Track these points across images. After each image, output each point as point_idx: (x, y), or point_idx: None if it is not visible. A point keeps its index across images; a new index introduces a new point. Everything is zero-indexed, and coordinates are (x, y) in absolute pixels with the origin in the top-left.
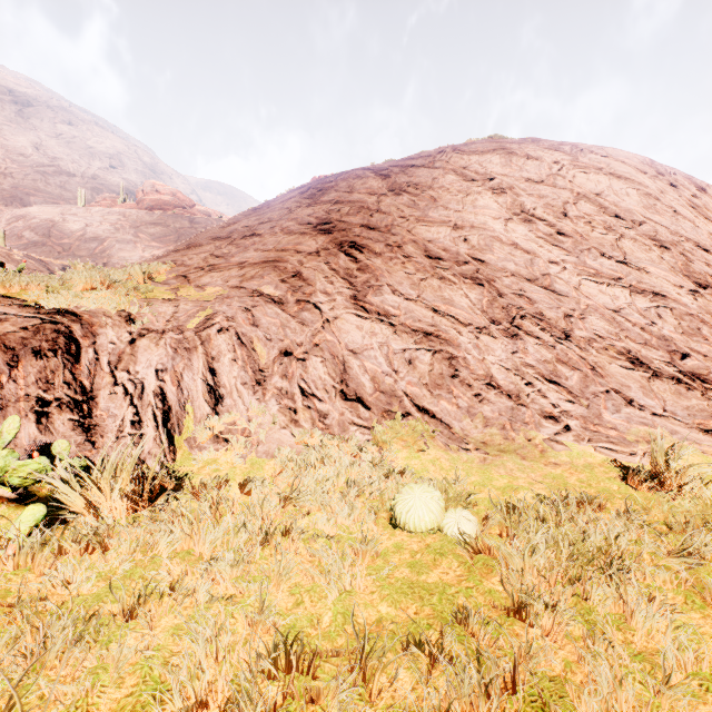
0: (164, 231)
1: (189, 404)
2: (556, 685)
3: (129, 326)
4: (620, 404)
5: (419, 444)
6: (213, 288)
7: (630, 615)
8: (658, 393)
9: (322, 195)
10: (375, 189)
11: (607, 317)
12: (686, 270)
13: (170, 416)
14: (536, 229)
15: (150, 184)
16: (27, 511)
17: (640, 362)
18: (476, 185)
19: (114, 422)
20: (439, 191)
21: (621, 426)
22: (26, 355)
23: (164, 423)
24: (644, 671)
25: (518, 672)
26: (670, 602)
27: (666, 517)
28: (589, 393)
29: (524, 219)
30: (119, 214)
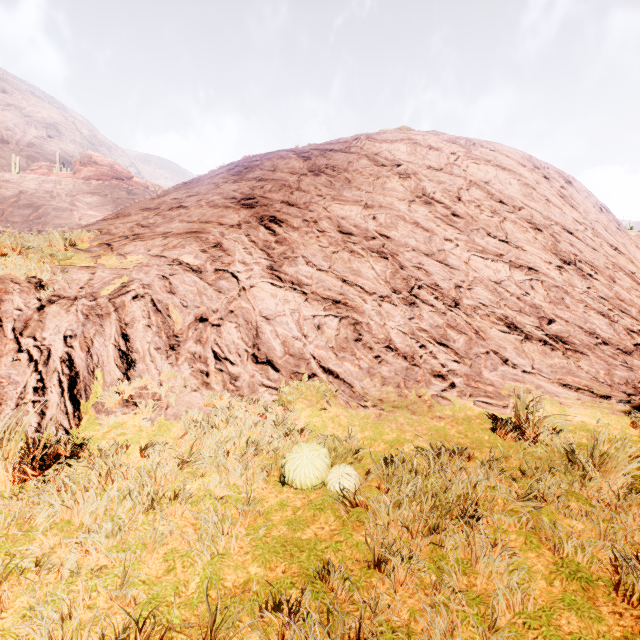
0: (101, 201)
1: (99, 369)
2: (398, 637)
3: (39, 292)
4: (497, 363)
5: (322, 403)
6: (134, 256)
7: (475, 560)
8: (528, 353)
9: (247, 172)
10: (296, 169)
11: (491, 288)
12: (555, 249)
13: (77, 382)
14: (435, 211)
15: (88, 154)
16: None
17: (515, 326)
18: (386, 170)
19: (14, 389)
20: (354, 174)
21: (497, 382)
22: None
23: (70, 389)
24: (479, 614)
25: (355, 632)
26: (512, 543)
27: (522, 464)
28: (472, 354)
29: (425, 201)
30: (55, 182)
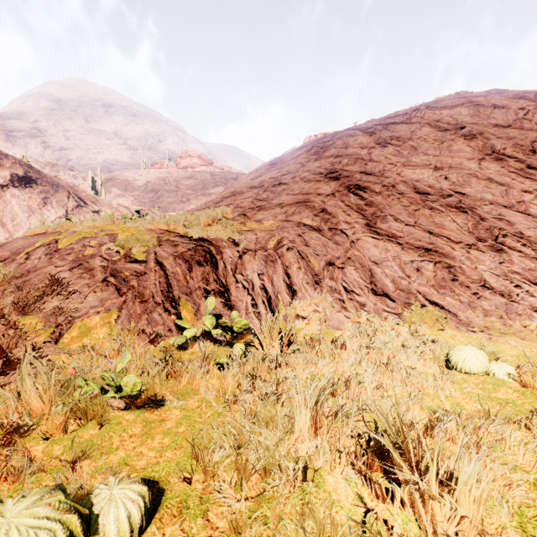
0: (194, 183)
1: (279, 295)
2: None
3: (236, 247)
4: None
5: (437, 326)
6: (268, 222)
7: None
8: None
9: (324, 151)
10: (365, 144)
11: None
12: None
13: (271, 302)
14: (508, 165)
15: (185, 151)
16: (236, 346)
17: None
18: (449, 133)
19: (242, 304)
20: (418, 141)
21: None
22: (194, 264)
23: (268, 305)
24: None
25: None
26: None
27: None
28: None
29: (495, 158)
30: (166, 173)
